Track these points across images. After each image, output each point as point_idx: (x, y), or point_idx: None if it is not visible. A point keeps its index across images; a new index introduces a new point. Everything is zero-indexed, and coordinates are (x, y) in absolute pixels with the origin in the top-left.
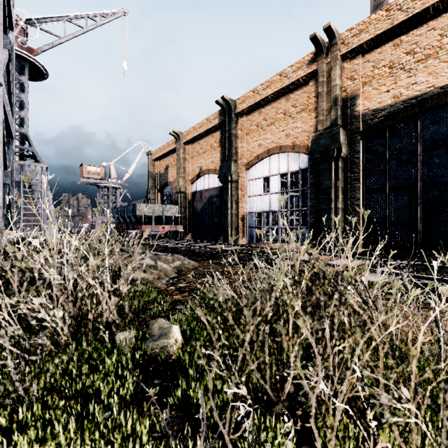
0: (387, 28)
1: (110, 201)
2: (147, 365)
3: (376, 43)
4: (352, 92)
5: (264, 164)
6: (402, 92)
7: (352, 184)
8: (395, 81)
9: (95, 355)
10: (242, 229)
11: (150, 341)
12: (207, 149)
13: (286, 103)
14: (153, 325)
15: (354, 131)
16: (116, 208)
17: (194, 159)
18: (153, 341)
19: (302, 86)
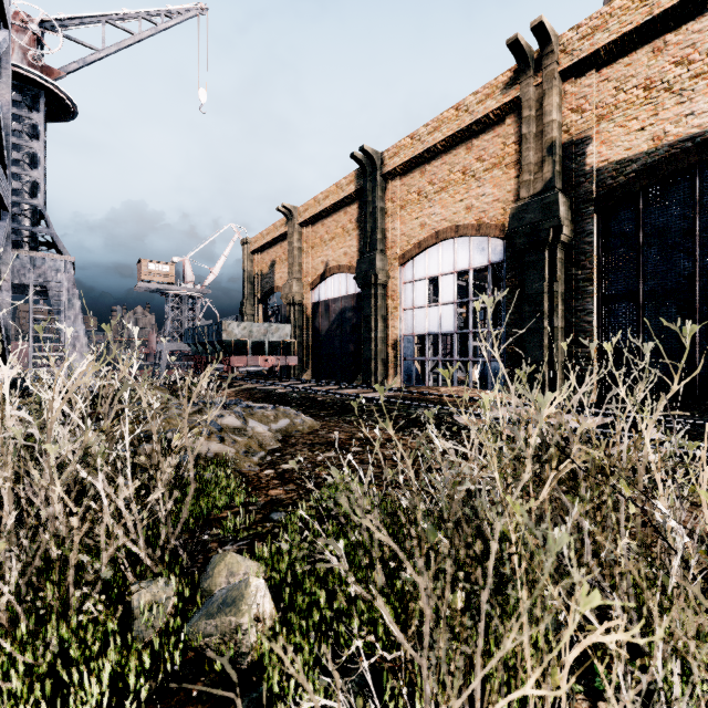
0: (641, 21)
1: (184, 318)
2: (188, 681)
3: (621, 47)
4: (579, 133)
5: (431, 257)
6: (668, 130)
7: (579, 287)
8: (654, 112)
9: (74, 652)
10: (394, 363)
11: (201, 617)
12: (337, 233)
13: (467, 156)
14: (216, 568)
15: (583, 199)
16: (192, 330)
17: (316, 251)
18: (207, 616)
19: (494, 126)
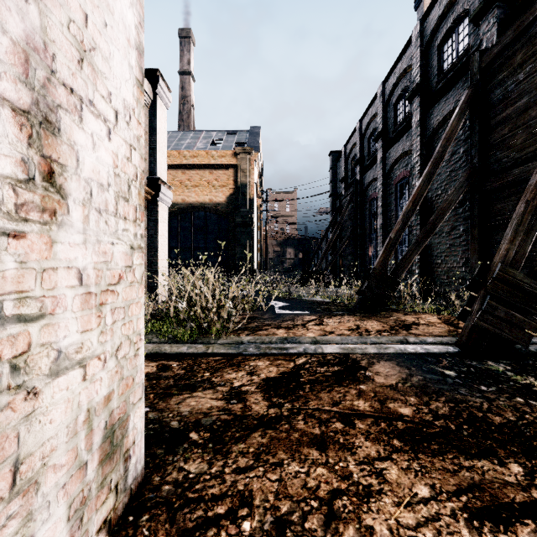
0: (179, 163)
1: None
2: None
3: (174, 167)
4: None
5: None
6: (186, 199)
7: None
8: (183, 191)
9: None
10: None
11: None
12: None
13: None
14: None
15: None
16: None
17: None
18: None
19: None
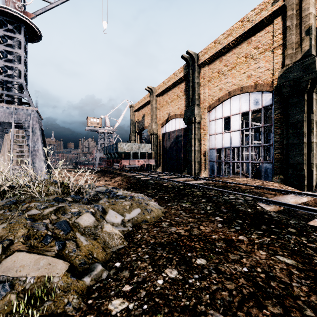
0: None
1: (105, 142)
2: None
3: None
4: None
5: (225, 106)
6: None
7: None
8: None
9: None
10: (204, 163)
11: None
12: (174, 98)
13: (248, 47)
14: None
15: None
16: (106, 147)
17: (163, 108)
18: None
19: (265, 27)
